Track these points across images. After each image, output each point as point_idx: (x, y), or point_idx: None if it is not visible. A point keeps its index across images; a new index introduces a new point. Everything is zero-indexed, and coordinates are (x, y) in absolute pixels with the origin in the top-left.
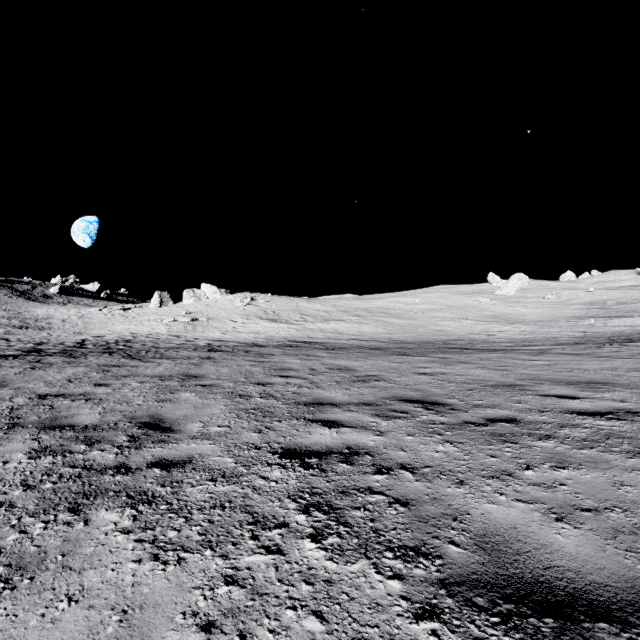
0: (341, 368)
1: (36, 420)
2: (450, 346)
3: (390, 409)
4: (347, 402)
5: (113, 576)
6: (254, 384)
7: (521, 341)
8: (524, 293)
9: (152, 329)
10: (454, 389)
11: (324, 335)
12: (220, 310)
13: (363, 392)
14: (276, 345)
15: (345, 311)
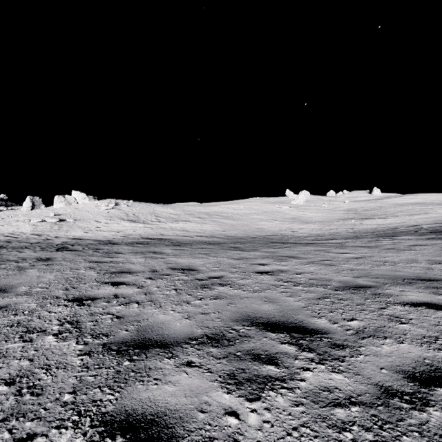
0: (184, 268)
1: None
2: (271, 240)
3: (249, 352)
4: (185, 336)
5: None
6: (68, 301)
7: (317, 236)
8: (308, 203)
9: (17, 229)
10: (308, 297)
11: (173, 232)
12: (87, 212)
13: (207, 308)
14: (129, 242)
15: (190, 214)
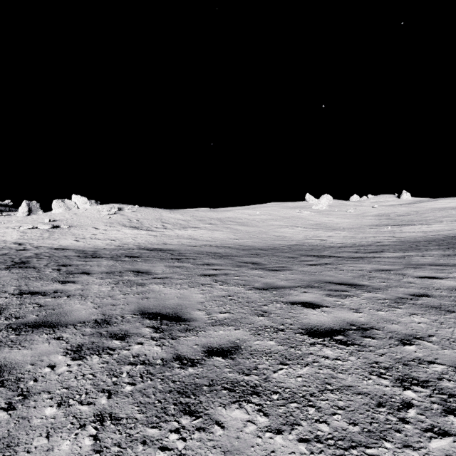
0: (164, 313)
1: None
2: (299, 252)
3: None
4: None
5: None
6: None
7: (355, 246)
8: (332, 208)
9: (2, 236)
10: None
11: (179, 241)
12: (86, 218)
13: None
14: (117, 254)
15: (201, 220)
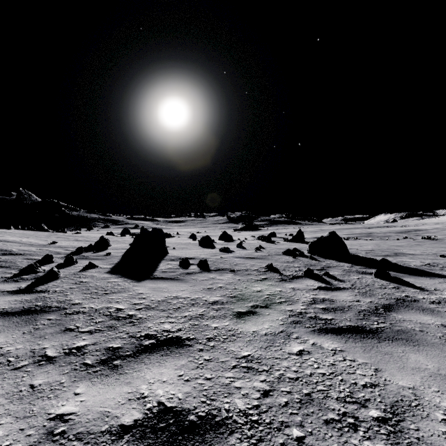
0: None
1: (422, 305)
2: None
3: None
4: None
5: (180, 293)
6: None
7: None
8: None
9: None
10: None
11: None
12: None
13: None
14: None
15: None
